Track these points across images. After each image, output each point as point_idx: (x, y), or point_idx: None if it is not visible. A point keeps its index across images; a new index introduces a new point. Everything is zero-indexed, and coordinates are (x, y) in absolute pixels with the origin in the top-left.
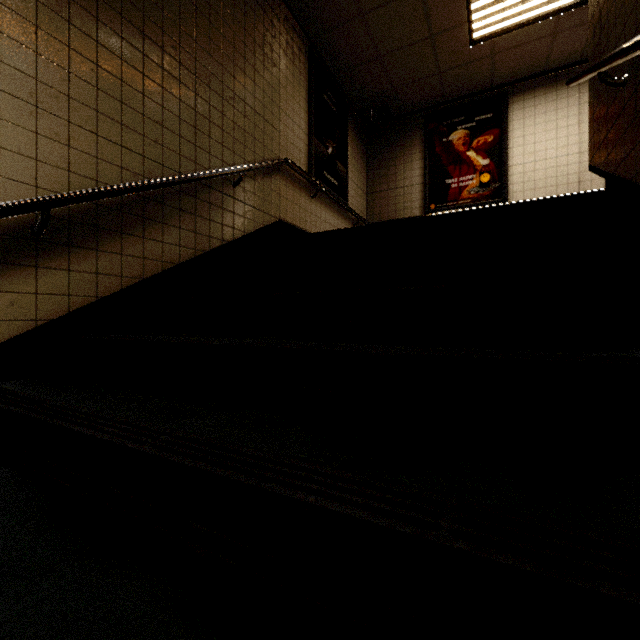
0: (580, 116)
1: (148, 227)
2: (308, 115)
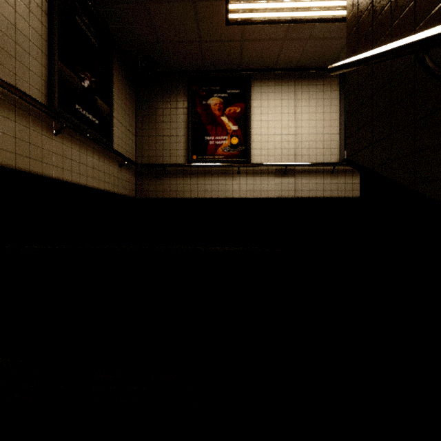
0: (295, 108)
1: None
2: (48, 30)
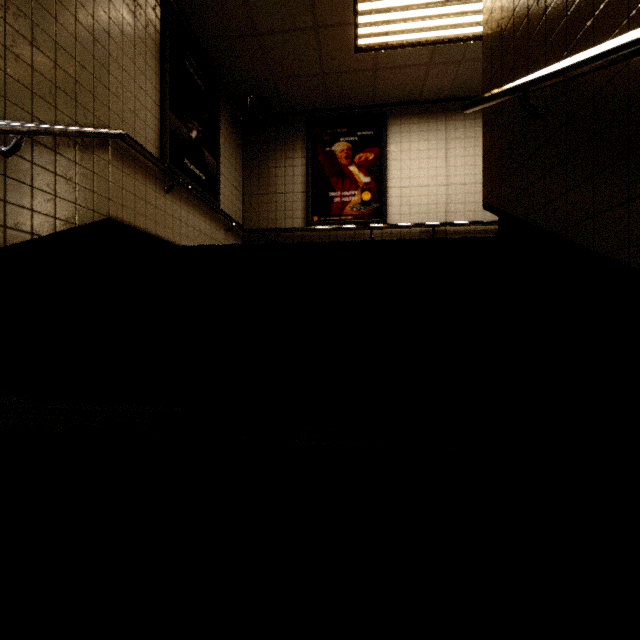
0: (447, 151)
1: None
2: (160, 79)
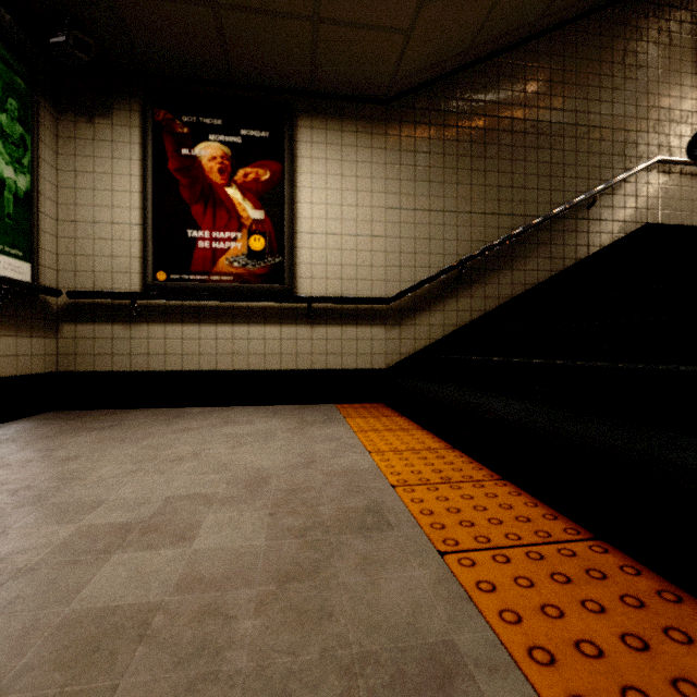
0: None
1: (514, 262)
2: (696, 88)
